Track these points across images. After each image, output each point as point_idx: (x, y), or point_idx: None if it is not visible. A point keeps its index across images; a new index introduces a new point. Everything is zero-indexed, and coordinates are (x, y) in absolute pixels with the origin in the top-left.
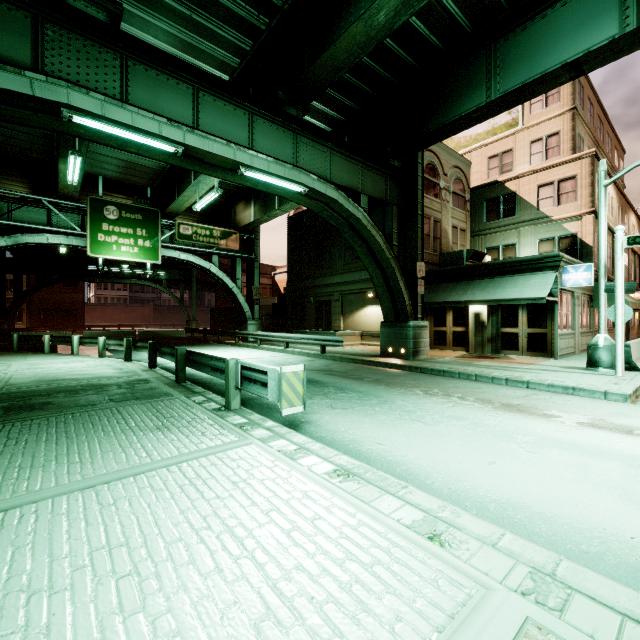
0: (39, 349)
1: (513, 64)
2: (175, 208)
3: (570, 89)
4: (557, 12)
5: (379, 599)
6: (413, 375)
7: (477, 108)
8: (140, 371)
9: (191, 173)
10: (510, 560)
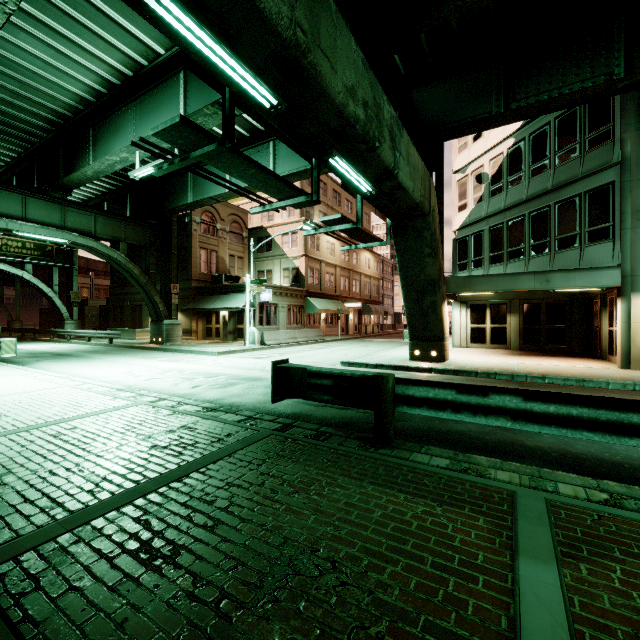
0: None
1: (197, 186)
2: None
3: None
4: (210, 168)
5: None
6: (142, 351)
7: (181, 205)
8: None
9: None
10: (33, 372)
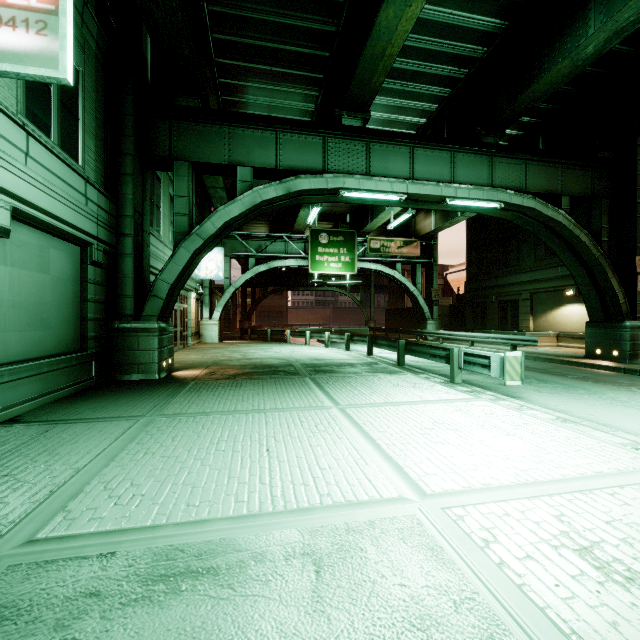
0: (278, 340)
1: None
2: (369, 228)
3: None
4: None
5: (597, 456)
6: (629, 377)
7: None
8: (364, 357)
9: None
10: None
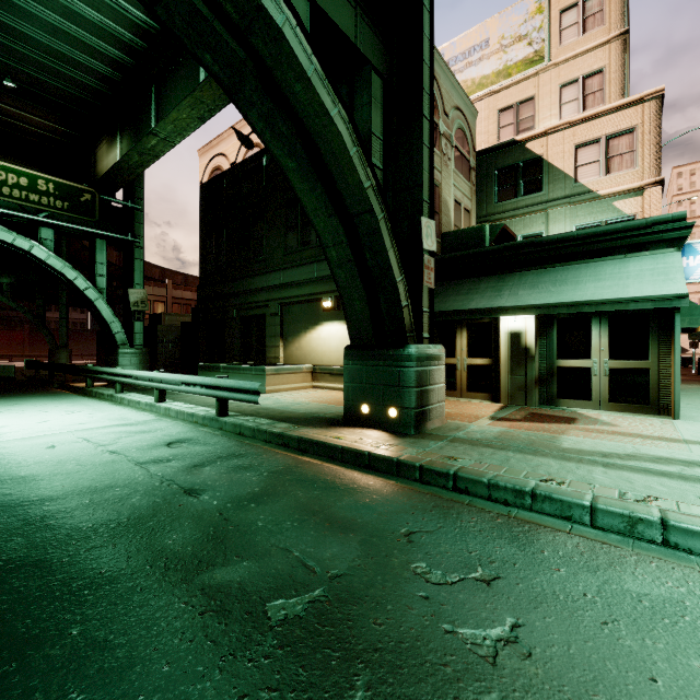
0: None
1: None
2: None
3: (620, 5)
4: None
5: None
6: (455, 528)
7: None
8: None
9: None
10: None
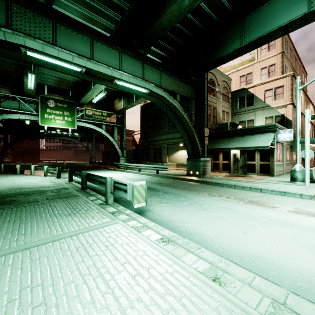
0: (15, 172)
1: (253, 28)
2: (83, 101)
3: (281, 42)
4: (276, 1)
5: None
6: (203, 185)
7: (235, 50)
8: (64, 183)
9: (91, 83)
10: (259, 294)
